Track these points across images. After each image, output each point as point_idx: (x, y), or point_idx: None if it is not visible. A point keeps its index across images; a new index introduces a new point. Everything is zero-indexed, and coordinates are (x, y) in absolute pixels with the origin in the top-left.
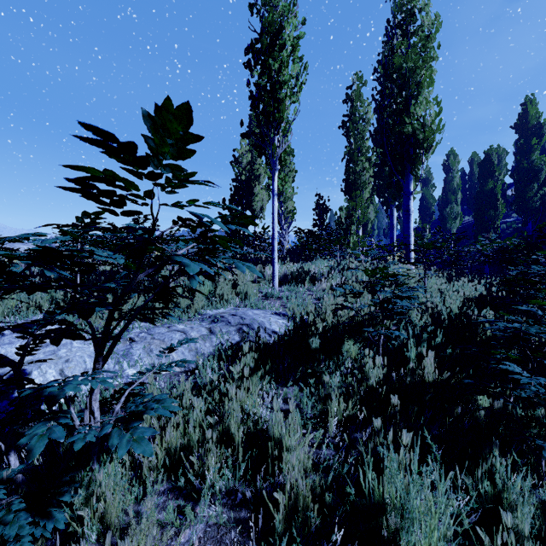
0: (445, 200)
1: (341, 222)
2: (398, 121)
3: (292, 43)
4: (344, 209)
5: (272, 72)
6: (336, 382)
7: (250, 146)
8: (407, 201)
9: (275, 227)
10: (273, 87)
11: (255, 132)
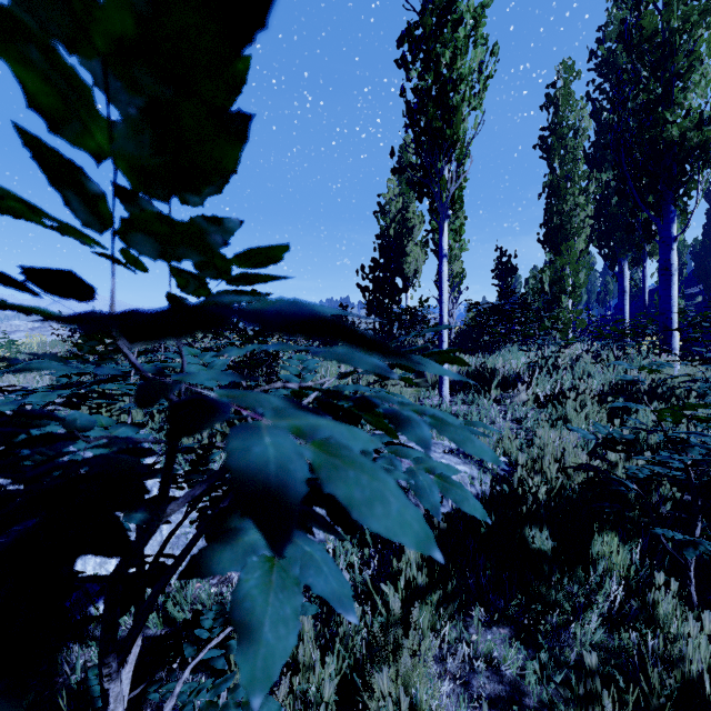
0: (709, 245)
1: (543, 290)
2: (651, 121)
3: (472, 16)
4: (547, 270)
5: (441, 65)
6: (592, 632)
7: (401, 188)
8: (666, 253)
9: (443, 305)
10: (442, 89)
11: (412, 164)
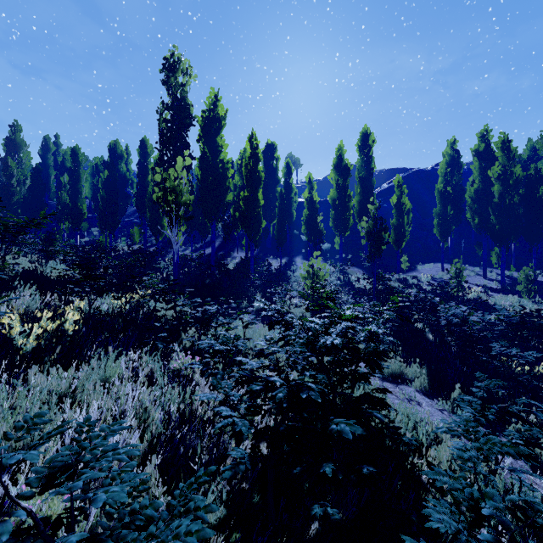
0: None
1: None
2: None
3: None
4: None
5: None
6: None
7: None
8: None
9: None
10: None
11: None
